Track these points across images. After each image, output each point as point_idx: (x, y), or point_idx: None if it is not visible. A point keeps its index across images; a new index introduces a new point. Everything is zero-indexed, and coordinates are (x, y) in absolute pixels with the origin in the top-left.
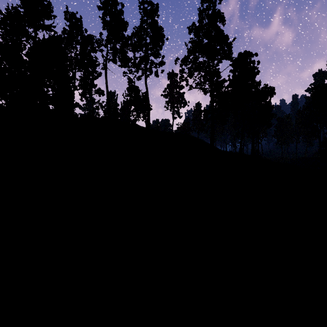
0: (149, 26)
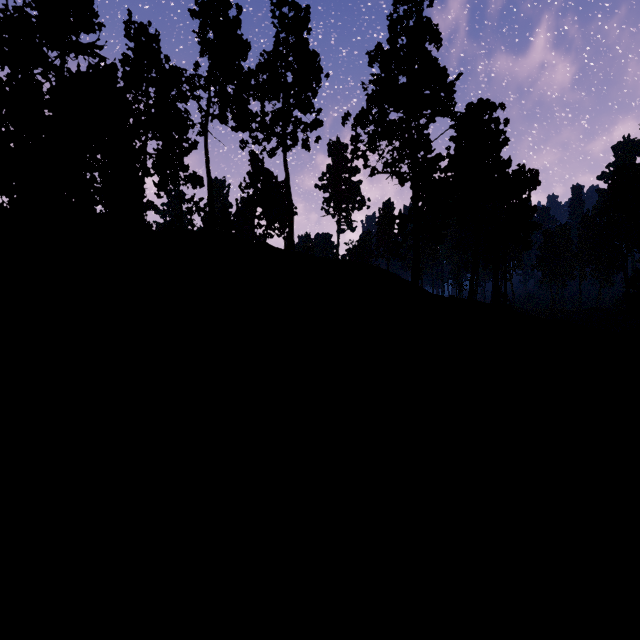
0: (291, 50)
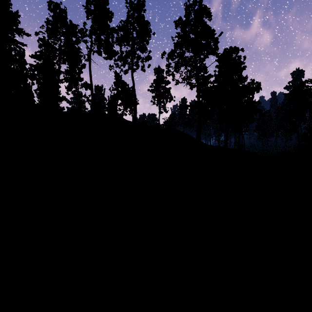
0: (136, 20)
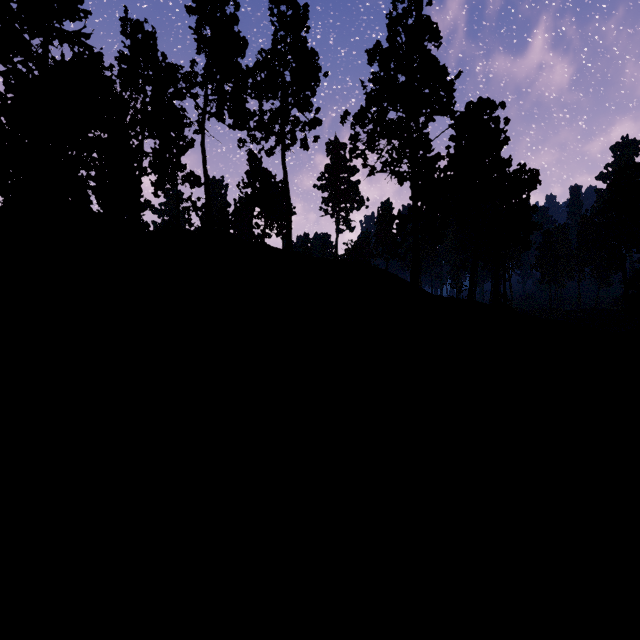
0: (290, 49)
